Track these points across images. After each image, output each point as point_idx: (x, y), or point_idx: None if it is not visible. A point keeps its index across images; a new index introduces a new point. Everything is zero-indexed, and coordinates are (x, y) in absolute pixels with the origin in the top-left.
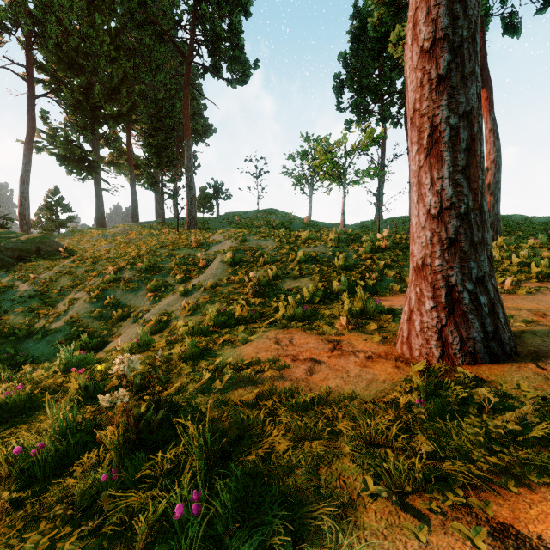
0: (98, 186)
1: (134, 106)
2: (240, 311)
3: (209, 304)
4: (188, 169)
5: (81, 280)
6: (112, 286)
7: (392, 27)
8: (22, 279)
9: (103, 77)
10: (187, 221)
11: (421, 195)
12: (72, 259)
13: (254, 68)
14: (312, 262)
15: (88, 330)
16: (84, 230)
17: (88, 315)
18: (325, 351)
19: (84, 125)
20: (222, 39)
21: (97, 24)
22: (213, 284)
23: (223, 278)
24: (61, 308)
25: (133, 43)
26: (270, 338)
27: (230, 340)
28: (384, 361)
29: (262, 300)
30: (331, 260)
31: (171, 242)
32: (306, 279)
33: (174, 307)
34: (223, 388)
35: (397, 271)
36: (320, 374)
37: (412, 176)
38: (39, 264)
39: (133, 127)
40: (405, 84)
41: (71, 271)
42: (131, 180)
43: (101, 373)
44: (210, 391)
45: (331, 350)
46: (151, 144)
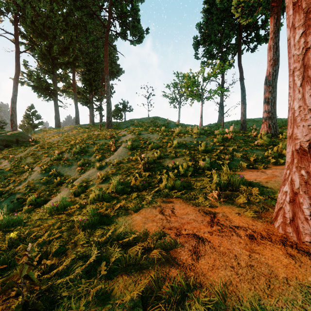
0: (56, 104)
1: (76, 57)
2: (134, 182)
3: (114, 175)
4: (107, 93)
5: (39, 159)
6: (56, 163)
7: (230, 3)
8: (5, 158)
9: (59, 41)
10: (106, 123)
11: (308, 77)
12: (36, 146)
13: (146, 33)
14: (183, 147)
15: (37, 192)
16: (47, 129)
17: (39, 182)
18: (204, 225)
19: (48, 68)
20: (127, 16)
21: (55, 9)
22: (118, 162)
23: (125, 158)
24: (23, 177)
25: (76, 21)
26: (155, 206)
27: (124, 207)
28: (270, 244)
29: (150, 173)
30: (195, 146)
31: (95, 136)
32: (180, 159)
33: (92, 177)
34: (108, 270)
35: (242, 153)
36: (207, 258)
37: (294, 61)
38: (16, 149)
39: (77, 70)
40: (237, 40)
41: (34, 153)
42: (75, 100)
43: (13, 240)
44: (95, 274)
45: (210, 223)
46: (86, 79)
